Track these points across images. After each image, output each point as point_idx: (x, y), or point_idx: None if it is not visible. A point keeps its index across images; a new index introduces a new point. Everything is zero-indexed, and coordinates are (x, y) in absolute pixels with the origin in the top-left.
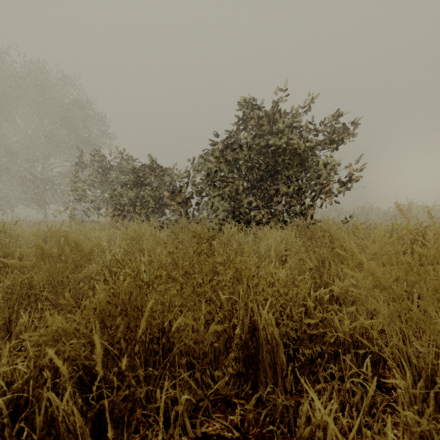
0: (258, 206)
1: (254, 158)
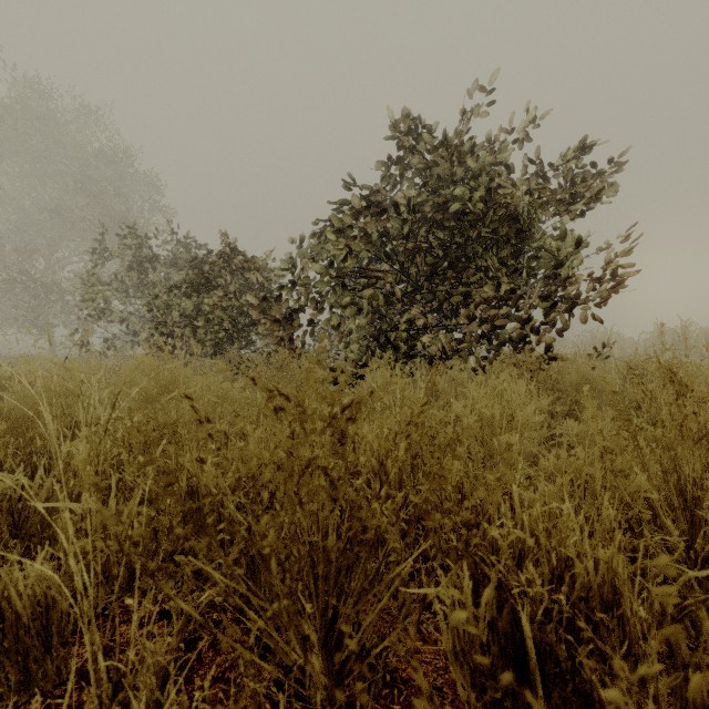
0: (430, 326)
1: (421, 233)
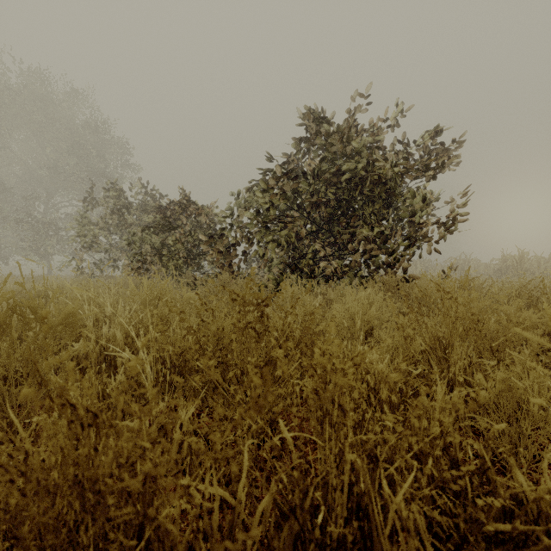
0: (327, 256)
1: (321, 191)
